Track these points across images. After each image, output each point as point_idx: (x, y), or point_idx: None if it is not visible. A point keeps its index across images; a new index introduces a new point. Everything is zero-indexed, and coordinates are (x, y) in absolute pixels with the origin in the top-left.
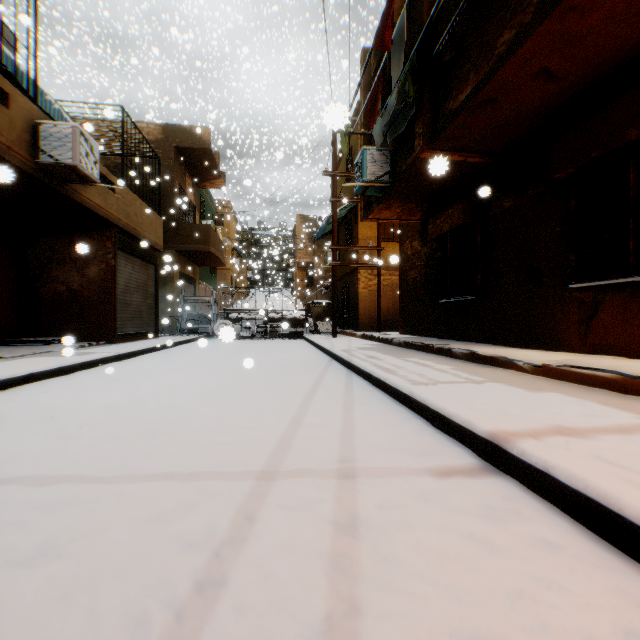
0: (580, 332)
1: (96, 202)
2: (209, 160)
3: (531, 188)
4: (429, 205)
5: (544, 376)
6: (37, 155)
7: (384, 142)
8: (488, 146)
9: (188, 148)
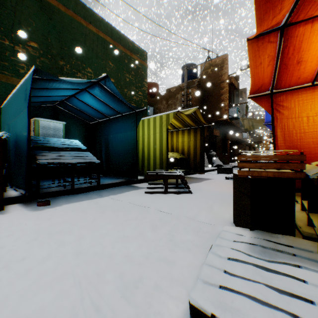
0: None
1: (245, 139)
2: (260, 116)
3: None
4: None
5: None
6: (242, 137)
7: None
8: None
9: (255, 116)
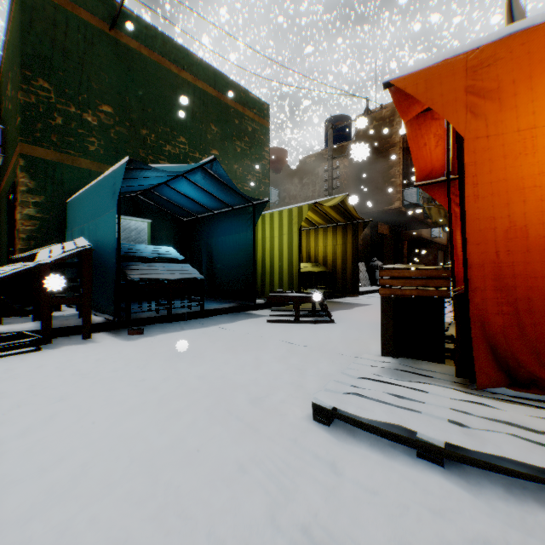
0: None
1: (435, 239)
2: None
3: None
4: None
5: None
6: (430, 235)
7: None
8: None
9: None
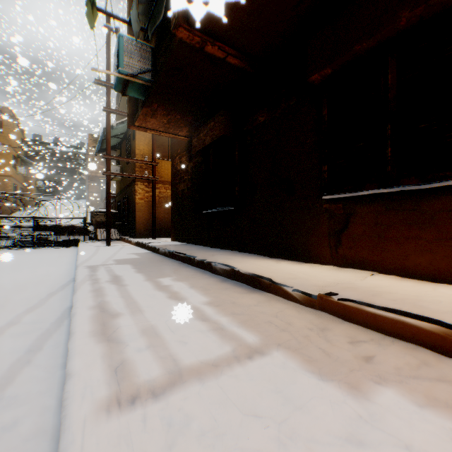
0: (332, 245)
1: None
2: None
3: (284, 101)
4: (194, 119)
5: (322, 311)
6: None
7: (148, 44)
8: (248, 44)
9: None
